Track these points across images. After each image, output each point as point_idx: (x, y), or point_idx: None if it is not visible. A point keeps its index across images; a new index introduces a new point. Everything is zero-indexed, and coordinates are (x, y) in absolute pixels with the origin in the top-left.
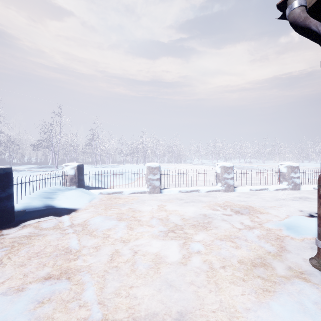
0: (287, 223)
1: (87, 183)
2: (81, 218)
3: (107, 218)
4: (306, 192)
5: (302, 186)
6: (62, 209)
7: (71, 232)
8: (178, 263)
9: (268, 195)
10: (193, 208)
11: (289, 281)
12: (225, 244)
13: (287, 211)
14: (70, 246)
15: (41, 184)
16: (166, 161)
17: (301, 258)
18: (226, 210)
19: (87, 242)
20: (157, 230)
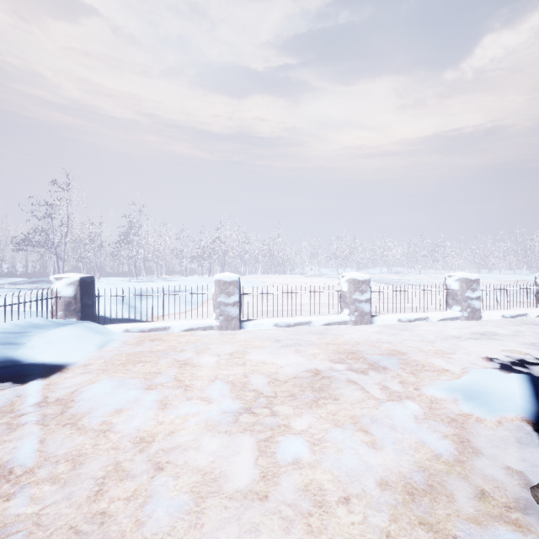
0: (467, 386)
1: (103, 312)
2: (69, 385)
3: (123, 384)
4: (491, 323)
5: (484, 313)
6: (34, 367)
7: (32, 422)
8: (249, 495)
9: (428, 330)
10: (296, 359)
11: (486, 533)
12: (353, 439)
13: (464, 361)
14: (15, 458)
15: (1, 315)
16: (260, 271)
17: (502, 467)
18: (356, 361)
19: (59, 444)
20: (217, 411)
